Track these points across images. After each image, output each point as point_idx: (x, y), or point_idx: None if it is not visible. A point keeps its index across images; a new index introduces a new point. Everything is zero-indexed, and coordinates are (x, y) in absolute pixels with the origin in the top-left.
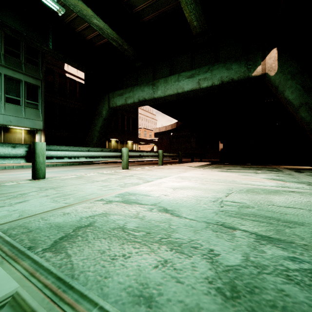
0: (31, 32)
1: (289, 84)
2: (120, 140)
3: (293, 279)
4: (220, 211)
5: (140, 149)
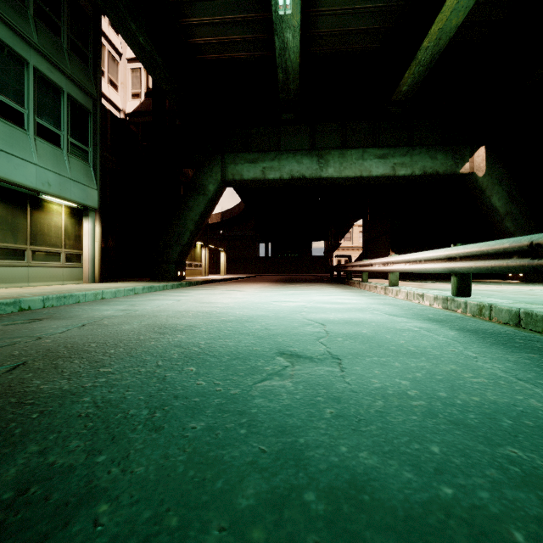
0: None
1: (496, 189)
2: None
3: None
4: None
5: None
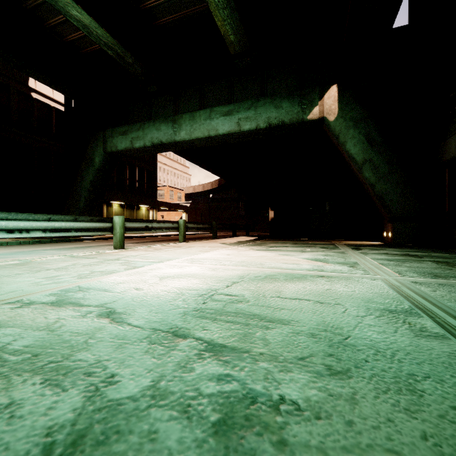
0: None
1: (351, 133)
2: (127, 203)
3: (191, 411)
4: (194, 310)
5: (163, 218)
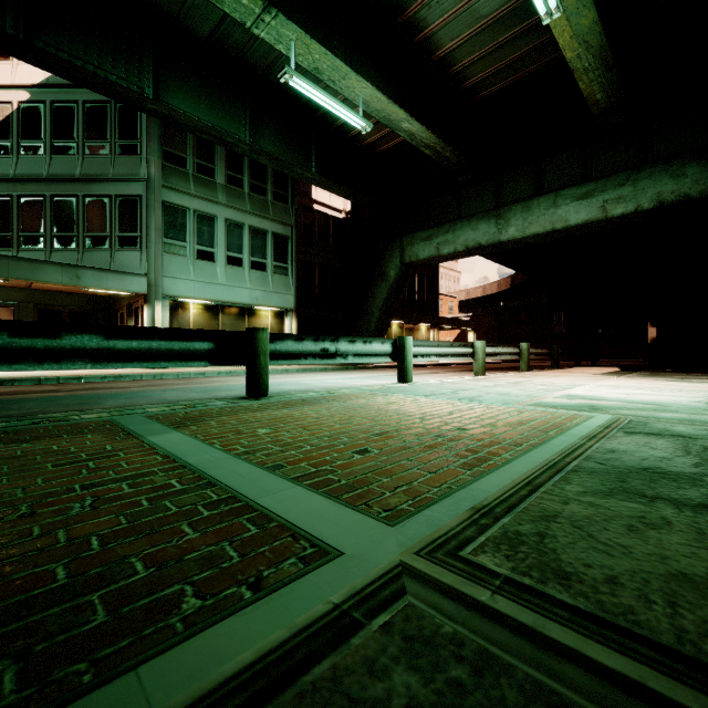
0: (291, 153)
1: None
2: (406, 322)
3: None
4: None
5: None
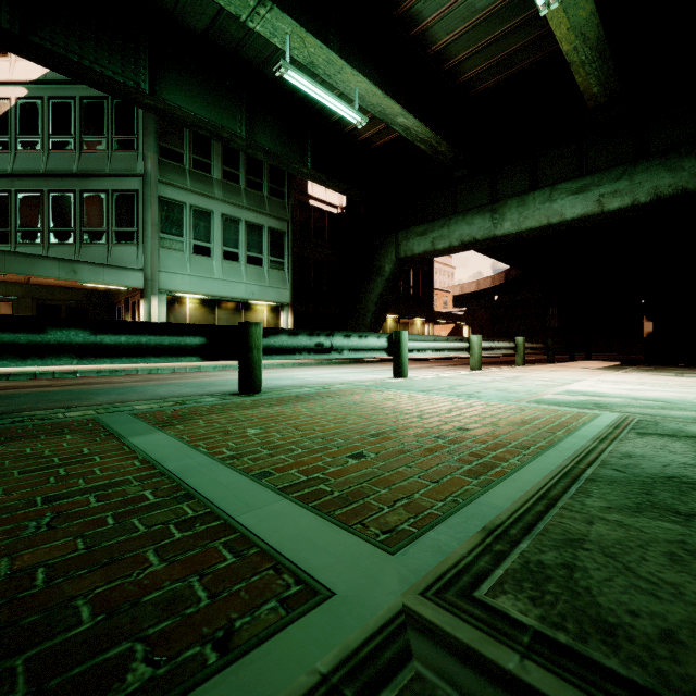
0: (287, 149)
1: None
2: (401, 316)
3: None
4: None
5: None
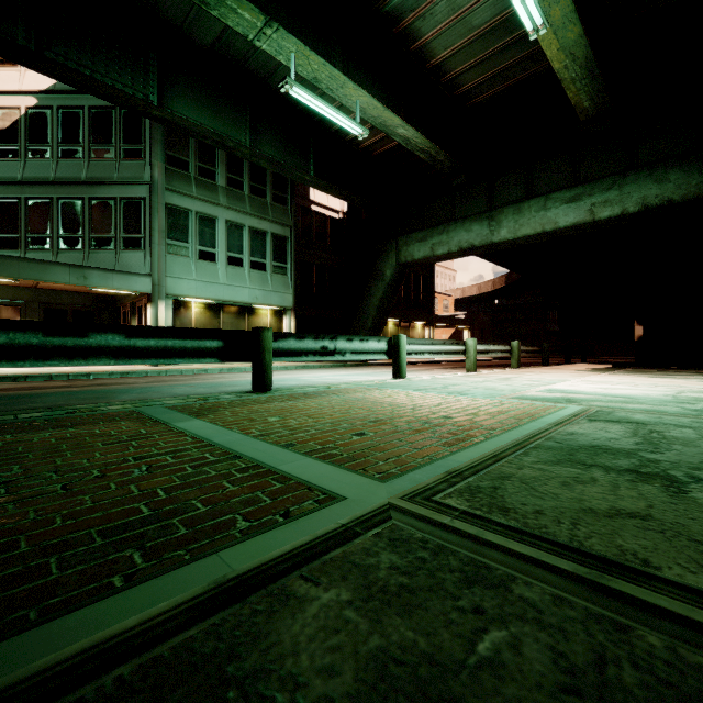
0: (290, 157)
1: None
2: (402, 320)
3: None
4: (675, 399)
5: None
